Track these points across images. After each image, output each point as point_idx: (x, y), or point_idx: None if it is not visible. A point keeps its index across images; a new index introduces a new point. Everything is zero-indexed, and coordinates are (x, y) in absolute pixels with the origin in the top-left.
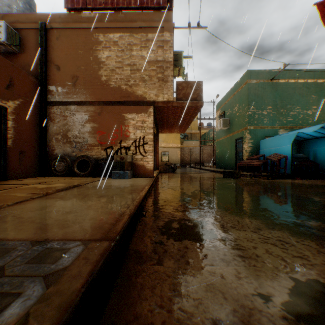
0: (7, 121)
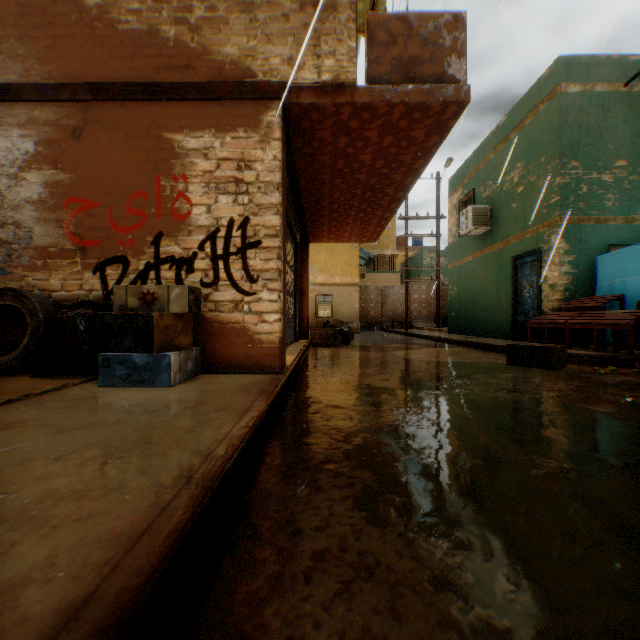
0: None
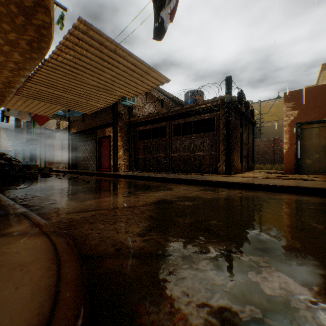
0: None
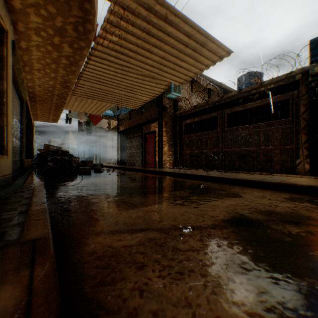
0: None
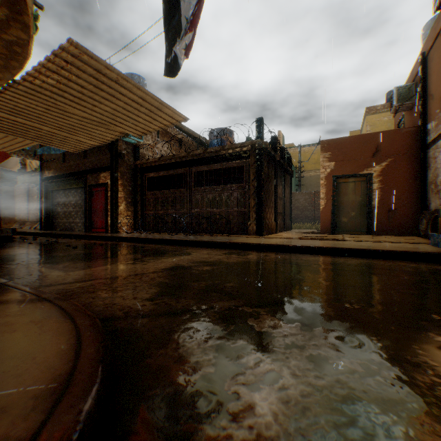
0: (371, 185)
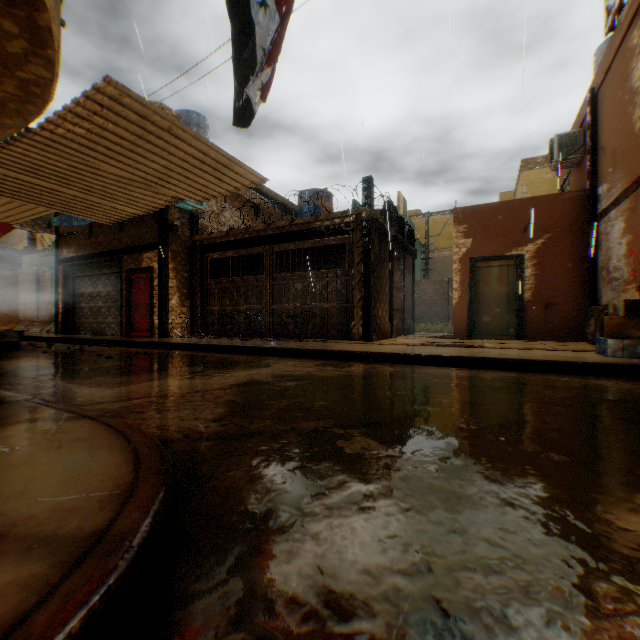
0: (522, 270)
